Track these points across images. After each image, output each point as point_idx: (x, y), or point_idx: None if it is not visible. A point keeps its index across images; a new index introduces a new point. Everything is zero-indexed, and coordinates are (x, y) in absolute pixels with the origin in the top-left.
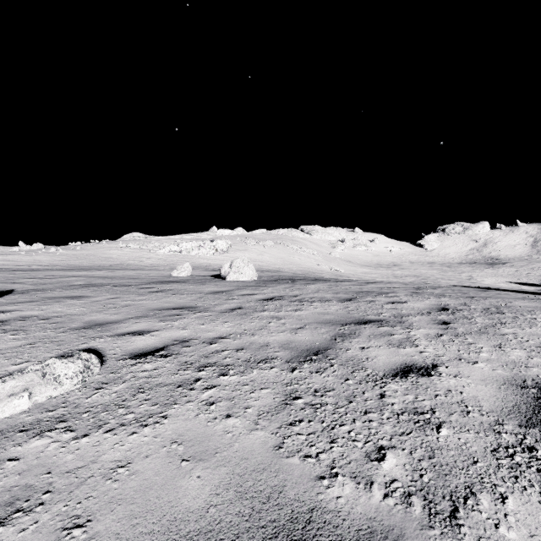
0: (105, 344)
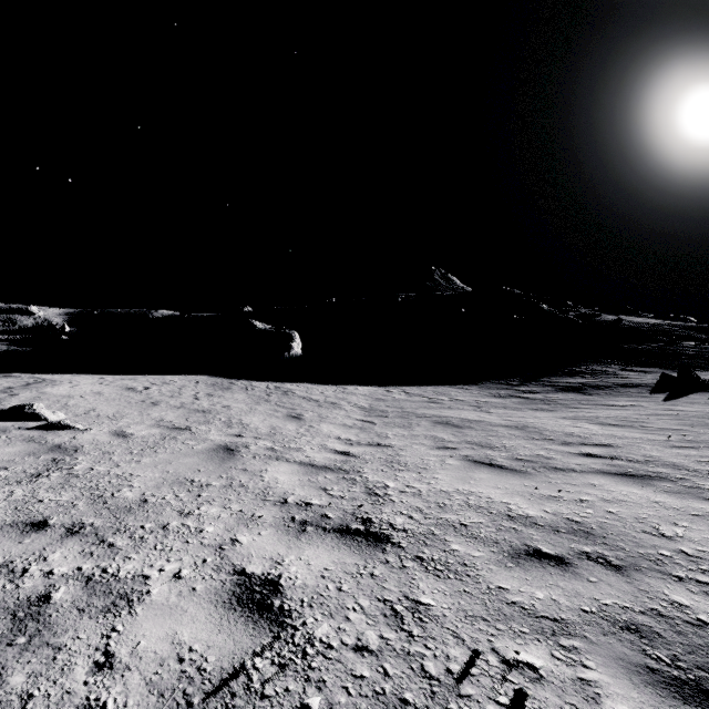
0: None
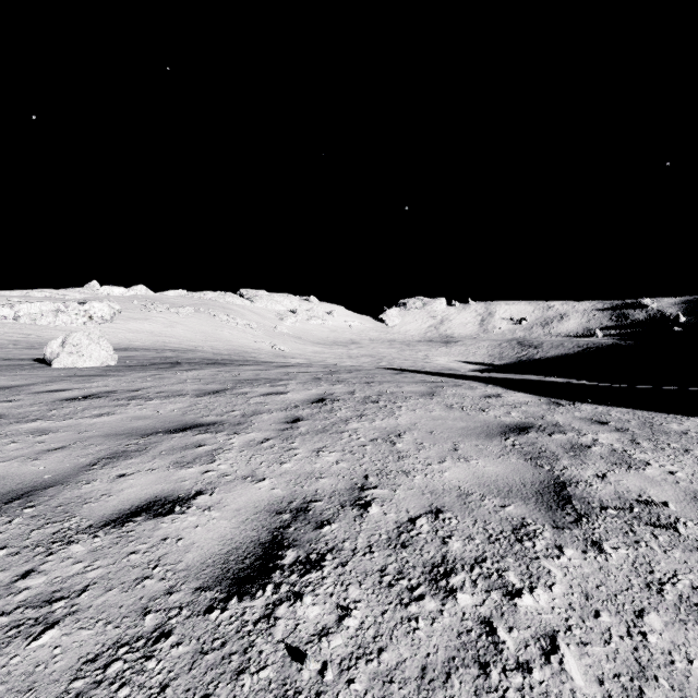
0: None
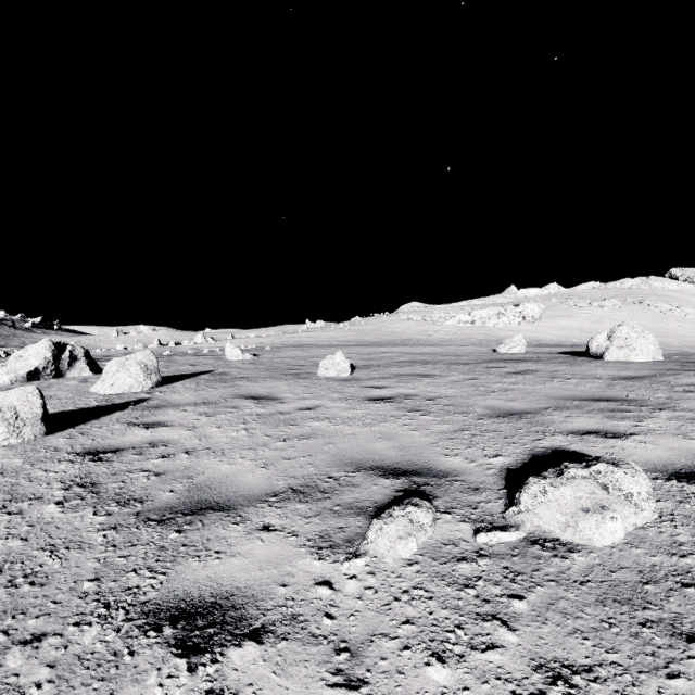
0: (577, 445)
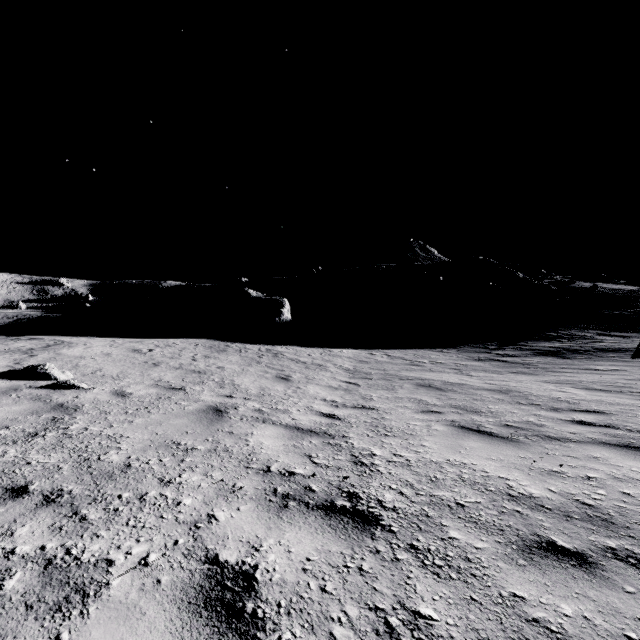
0: None
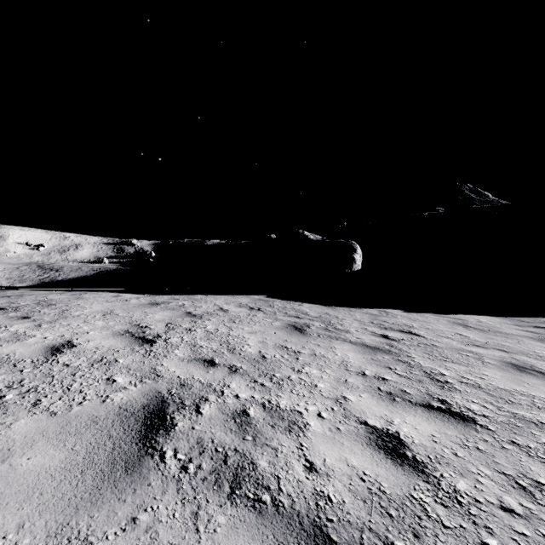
0: None
